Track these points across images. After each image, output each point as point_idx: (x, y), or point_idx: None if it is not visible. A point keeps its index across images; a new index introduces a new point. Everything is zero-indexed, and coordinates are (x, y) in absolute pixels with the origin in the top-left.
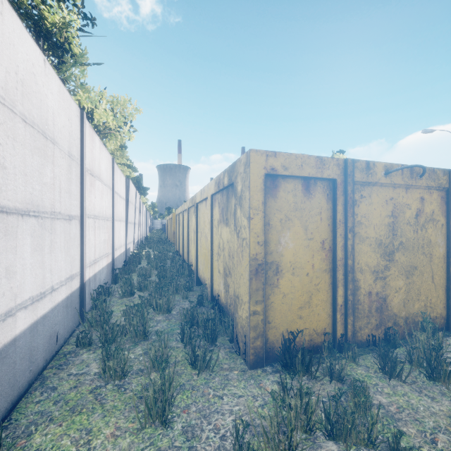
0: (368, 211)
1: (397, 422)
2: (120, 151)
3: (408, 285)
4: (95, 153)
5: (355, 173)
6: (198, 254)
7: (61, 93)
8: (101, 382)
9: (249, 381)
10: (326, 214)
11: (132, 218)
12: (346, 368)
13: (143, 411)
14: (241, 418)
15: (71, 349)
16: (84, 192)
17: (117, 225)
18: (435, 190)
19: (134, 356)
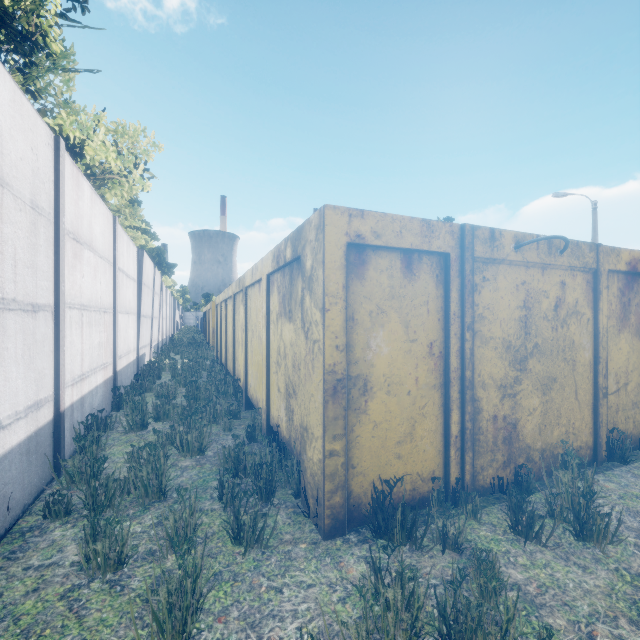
0: (492, 300)
1: (539, 610)
2: (130, 208)
3: (545, 405)
4: (83, 207)
5: (475, 245)
6: (248, 362)
7: (17, 104)
8: (81, 579)
9: (323, 560)
10: (435, 304)
11: (147, 308)
12: (465, 531)
13: (148, 629)
14: (310, 623)
15: (34, 523)
16: (62, 268)
17: (122, 320)
18: (580, 272)
19: (141, 528)
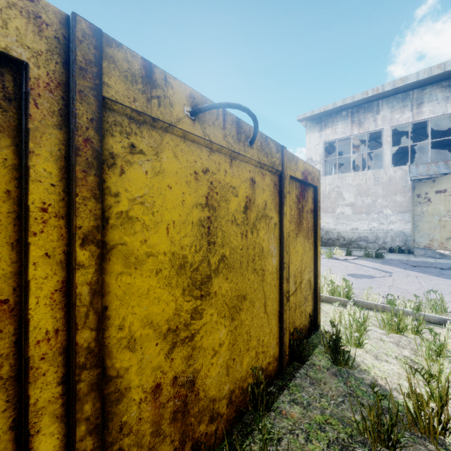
0: (151, 190)
1: None
2: None
3: (234, 332)
4: None
5: (108, 73)
6: None
7: None
8: None
9: None
10: None
11: None
12: None
13: None
14: None
15: None
16: None
17: None
18: (268, 172)
19: None
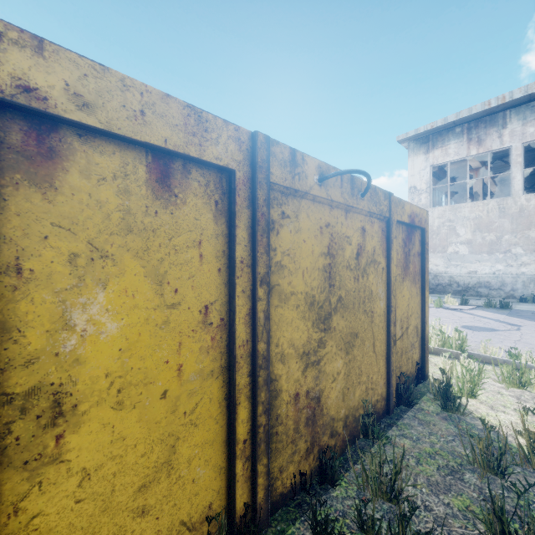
0: (294, 244)
1: None
2: None
3: (348, 365)
4: None
5: (272, 165)
6: None
7: None
8: None
9: None
10: (214, 246)
11: None
12: None
13: None
14: None
15: None
16: None
17: None
18: (377, 219)
19: None
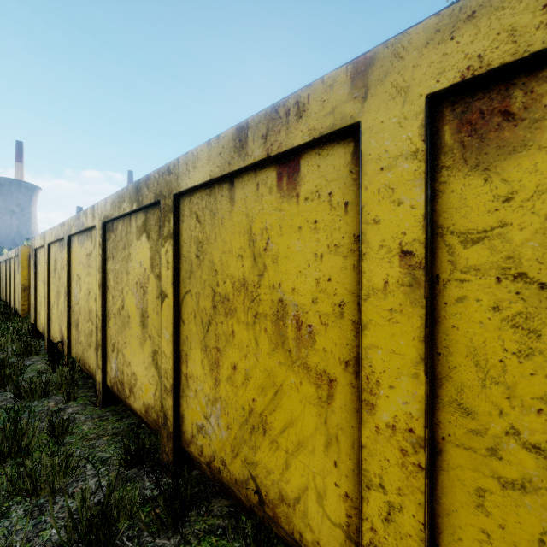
0: None
1: None
2: None
3: None
4: None
5: None
6: (11, 292)
7: None
8: None
9: None
10: None
11: None
12: None
13: None
14: None
15: None
16: None
17: None
18: None
19: None
